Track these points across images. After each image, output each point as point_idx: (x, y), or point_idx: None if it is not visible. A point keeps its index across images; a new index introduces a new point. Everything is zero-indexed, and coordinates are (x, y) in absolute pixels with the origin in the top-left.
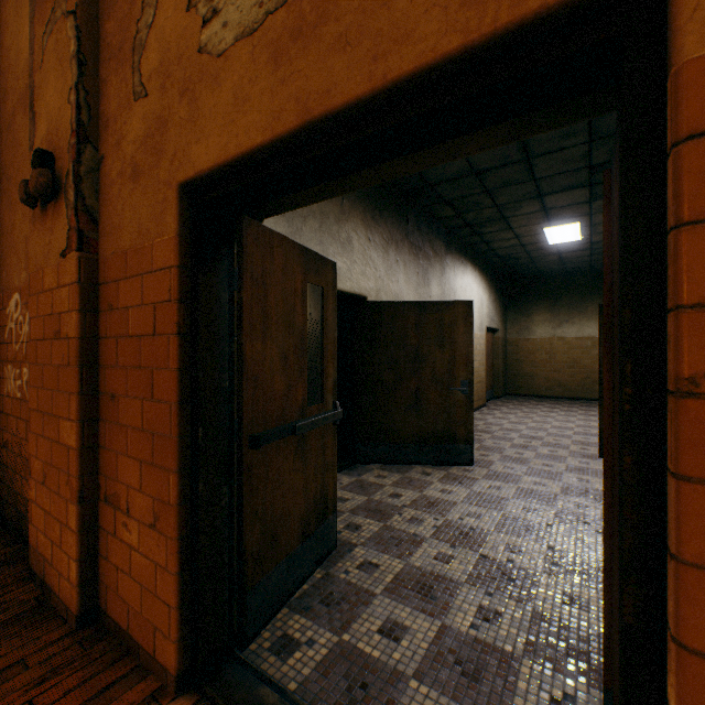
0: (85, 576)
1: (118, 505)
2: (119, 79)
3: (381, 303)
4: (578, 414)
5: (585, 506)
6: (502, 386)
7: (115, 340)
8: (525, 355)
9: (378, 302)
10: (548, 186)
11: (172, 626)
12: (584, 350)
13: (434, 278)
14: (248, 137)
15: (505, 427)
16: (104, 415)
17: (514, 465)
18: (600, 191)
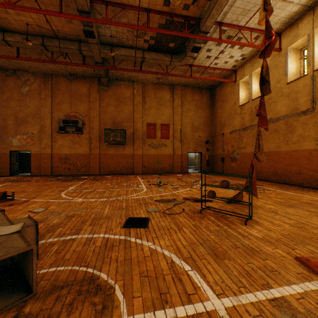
0: None
1: (2, 168)
2: (2, 142)
3: (23, 153)
4: None
5: None
6: None
7: (2, 158)
8: None
9: (23, 153)
10: None
11: (9, 173)
12: None
13: None
14: (16, 150)
15: None
16: (0, 163)
17: None
18: None
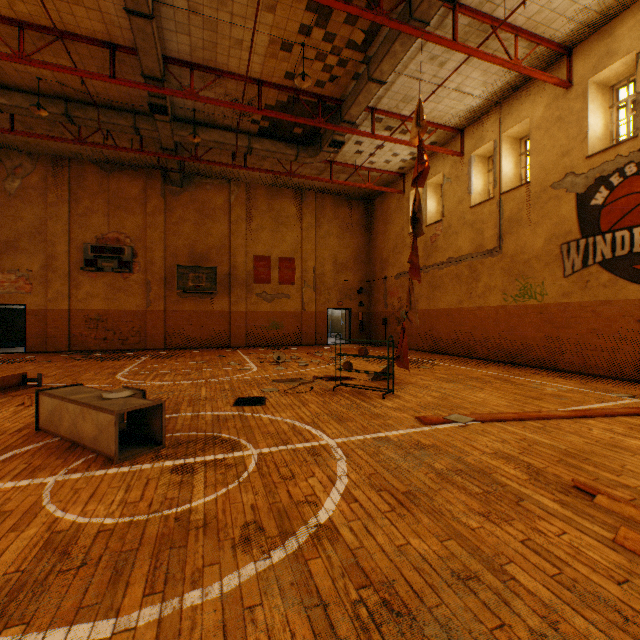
0: None
1: None
2: None
3: (2, 308)
4: None
5: None
6: None
7: None
8: None
9: (1, 307)
10: None
11: None
12: None
13: None
14: None
15: None
16: None
17: None
18: None
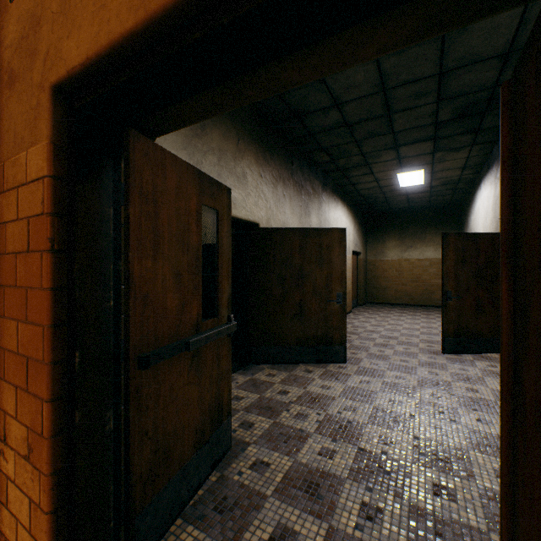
0: None
1: None
2: None
3: (271, 229)
4: (421, 318)
5: (438, 396)
6: (364, 296)
7: None
8: (381, 272)
9: (268, 228)
10: (402, 139)
11: None
12: (424, 269)
13: (313, 210)
14: (119, 20)
15: (368, 329)
16: None
17: (379, 361)
18: (442, 144)
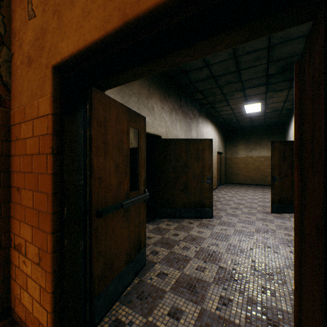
0: (2, 291)
1: (20, 250)
2: (21, 9)
3: (168, 139)
4: (259, 192)
5: (267, 238)
6: (224, 179)
7: (19, 157)
8: (235, 164)
9: (167, 139)
10: (247, 85)
11: (48, 323)
12: (261, 162)
13: (193, 128)
14: (90, 34)
15: (226, 199)
16: (13, 199)
17: (232, 217)
18: (271, 87)
